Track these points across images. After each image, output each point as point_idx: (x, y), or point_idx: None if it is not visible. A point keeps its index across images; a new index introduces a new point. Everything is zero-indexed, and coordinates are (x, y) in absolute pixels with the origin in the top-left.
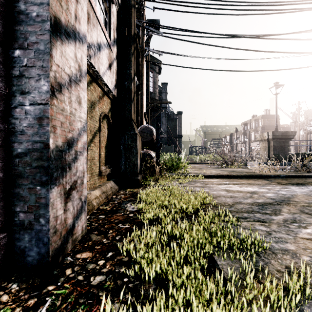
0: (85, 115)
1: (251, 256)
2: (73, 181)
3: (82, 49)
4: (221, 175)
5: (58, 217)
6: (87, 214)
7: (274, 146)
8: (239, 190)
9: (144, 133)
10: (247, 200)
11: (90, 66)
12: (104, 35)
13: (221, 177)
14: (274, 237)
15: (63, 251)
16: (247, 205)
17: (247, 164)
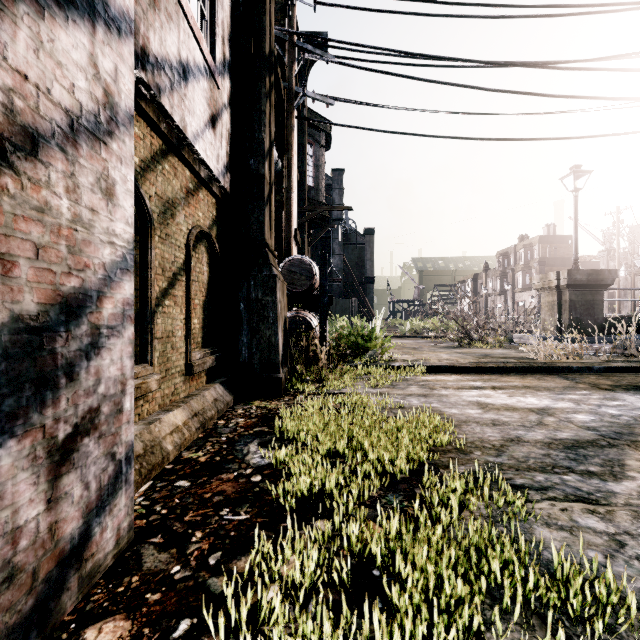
0: (129, 229)
1: (593, 636)
2: (84, 410)
3: (119, 50)
4: (463, 366)
5: (24, 528)
6: (146, 477)
7: (572, 302)
8: (509, 404)
9: (294, 275)
10: (535, 432)
11: (162, 113)
12: (198, 46)
13: (462, 371)
14: (635, 557)
15: (45, 623)
16: (538, 449)
17: (513, 340)
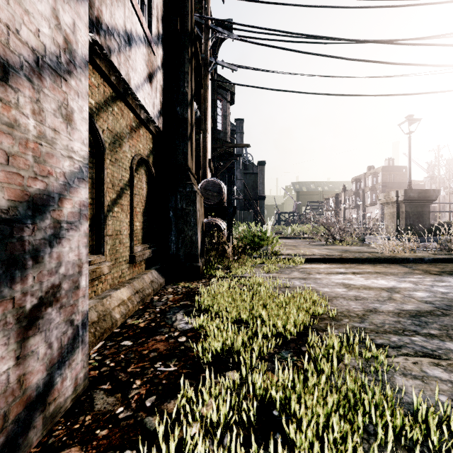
0: (84, 148)
1: None
2: (48, 286)
3: (76, 9)
4: (330, 257)
5: None
6: (99, 338)
7: (407, 213)
8: (366, 285)
9: (208, 192)
10: (387, 305)
11: (112, 69)
12: (139, 21)
13: (330, 261)
14: None
15: None
16: (390, 317)
17: (365, 239)
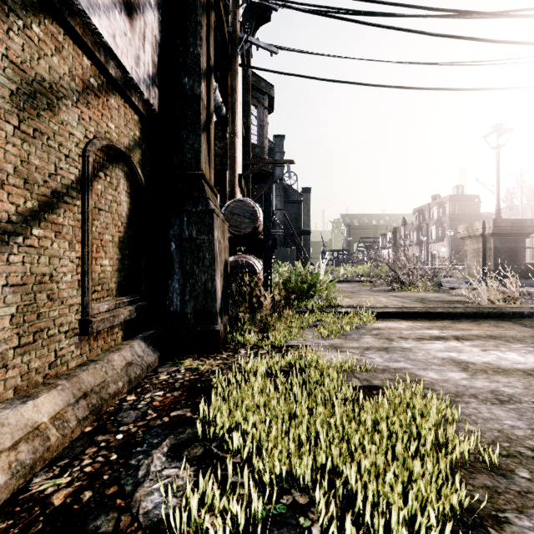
0: None
1: None
2: None
3: None
4: (411, 311)
5: None
6: None
7: (496, 249)
8: (493, 363)
9: (237, 217)
10: None
11: None
12: None
13: (410, 317)
14: None
15: None
16: None
17: (442, 284)
